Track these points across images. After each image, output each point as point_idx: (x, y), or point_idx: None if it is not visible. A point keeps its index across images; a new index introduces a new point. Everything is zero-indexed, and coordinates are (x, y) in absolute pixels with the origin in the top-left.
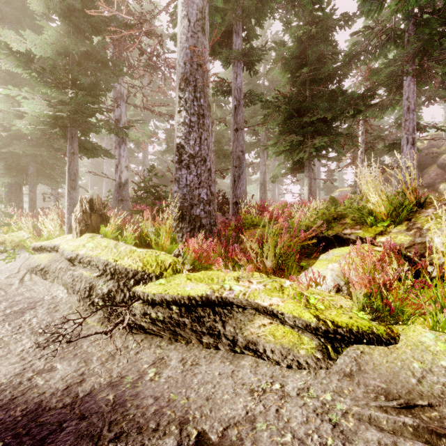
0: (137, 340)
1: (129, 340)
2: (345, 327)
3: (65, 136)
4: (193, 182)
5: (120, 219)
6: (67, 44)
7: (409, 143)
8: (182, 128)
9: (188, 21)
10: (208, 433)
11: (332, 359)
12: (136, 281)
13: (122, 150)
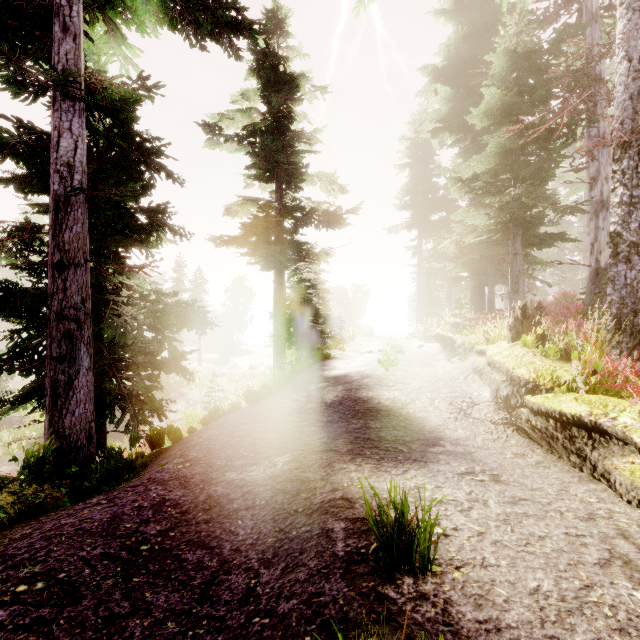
0: (520, 440)
1: (513, 438)
2: None
3: (509, 236)
4: (636, 280)
5: (543, 328)
6: (507, 144)
7: None
8: (618, 210)
9: (628, 62)
10: (502, 477)
11: None
12: (526, 390)
13: (600, 220)
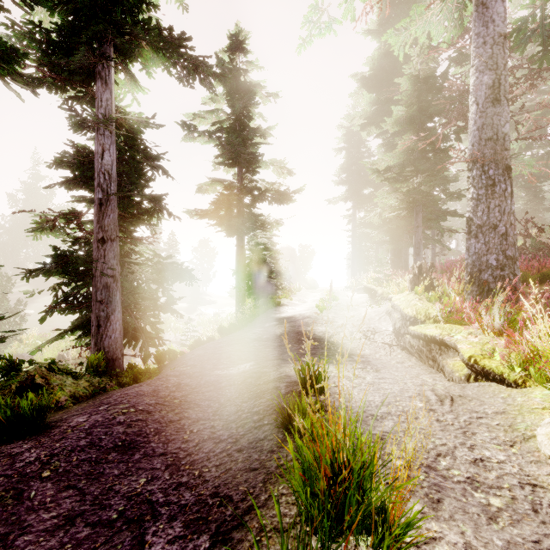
0: (404, 355)
1: (401, 354)
2: (481, 366)
3: (413, 213)
4: (480, 250)
5: (429, 281)
6: (411, 145)
7: None
8: (470, 203)
9: (476, 105)
10: (382, 371)
11: (468, 382)
12: (410, 323)
13: None
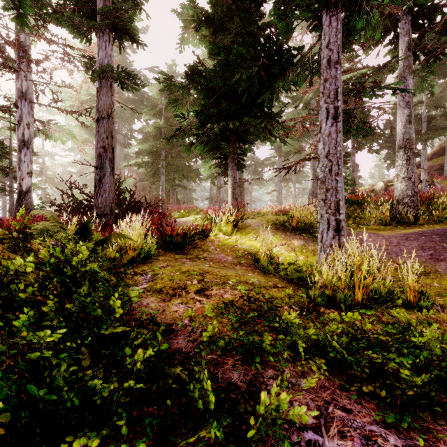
0: None
1: None
2: None
3: None
4: None
5: None
6: None
7: (330, 117)
8: None
9: None
10: None
11: None
12: None
13: (23, 154)
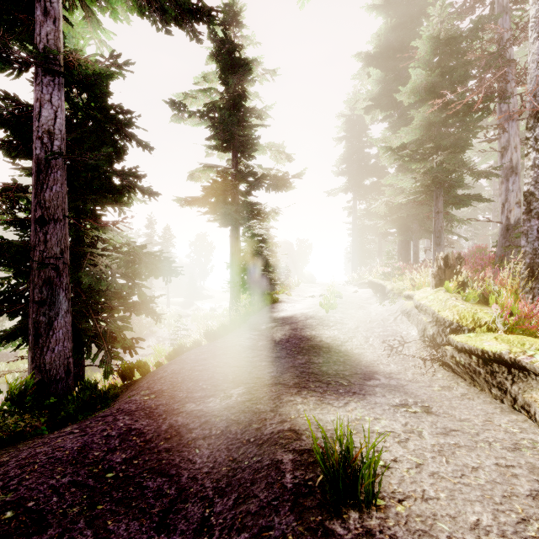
0: (445, 374)
1: (439, 372)
2: None
3: (432, 197)
4: None
5: (464, 275)
6: (431, 118)
7: None
8: (531, 172)
9: None
10: (432, 408)
11: None
12: (451, 330)
13: (510, 183)
